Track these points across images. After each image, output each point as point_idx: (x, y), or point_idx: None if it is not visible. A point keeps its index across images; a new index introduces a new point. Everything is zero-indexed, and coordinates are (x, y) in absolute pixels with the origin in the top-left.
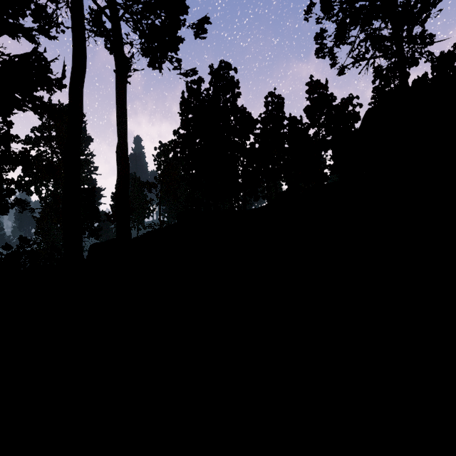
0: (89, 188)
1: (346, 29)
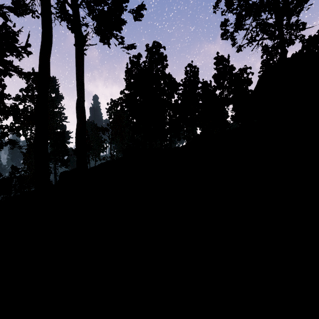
0: (60, 131)
1: (243, 19)
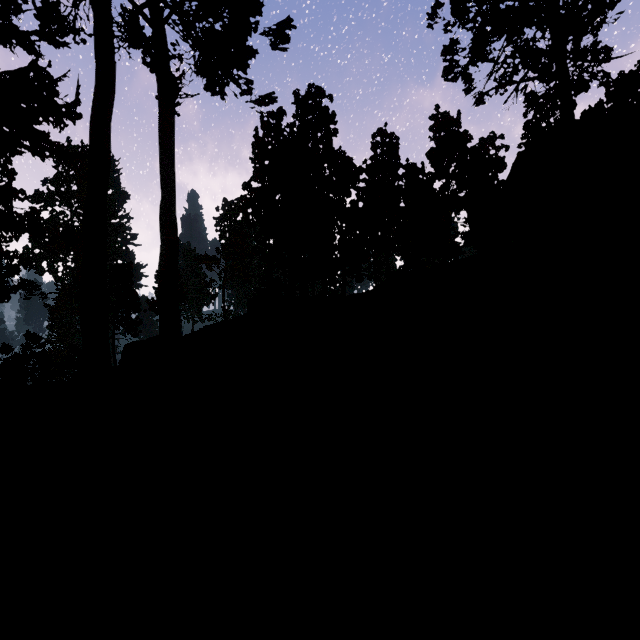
0: (124, 264)
1: (487, 40)
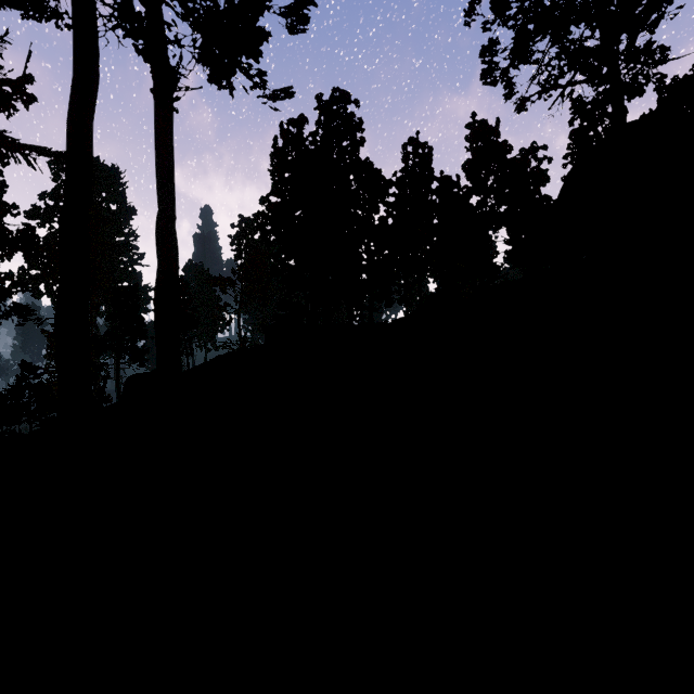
0: (129, 287)
1: (530, 40)
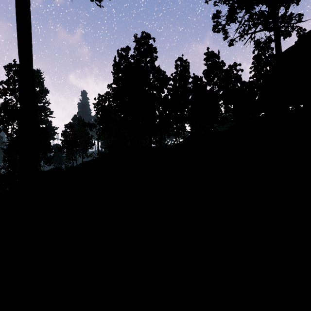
0: (43, 127)
1: (236, 10)
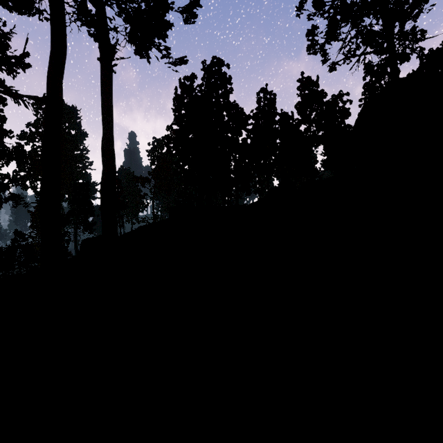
0: (83, 183)
1: (338, 25)
